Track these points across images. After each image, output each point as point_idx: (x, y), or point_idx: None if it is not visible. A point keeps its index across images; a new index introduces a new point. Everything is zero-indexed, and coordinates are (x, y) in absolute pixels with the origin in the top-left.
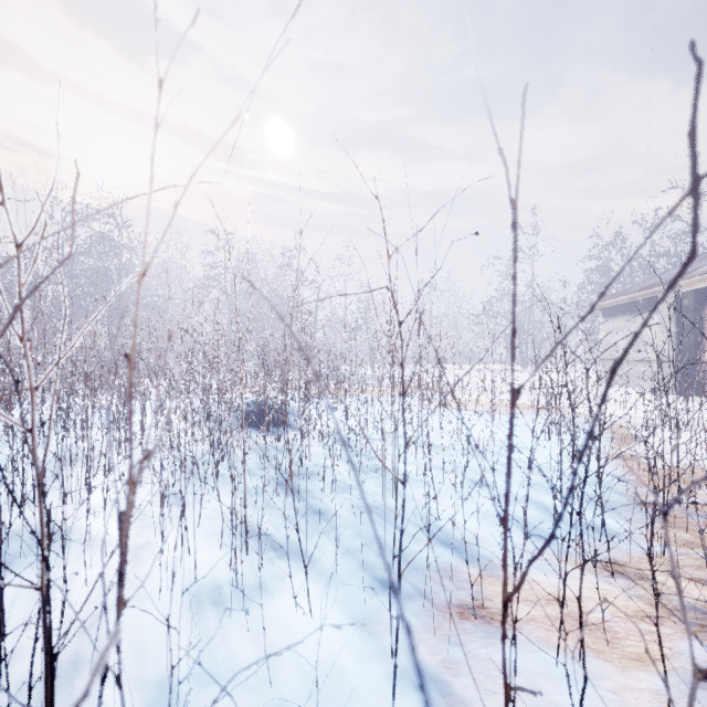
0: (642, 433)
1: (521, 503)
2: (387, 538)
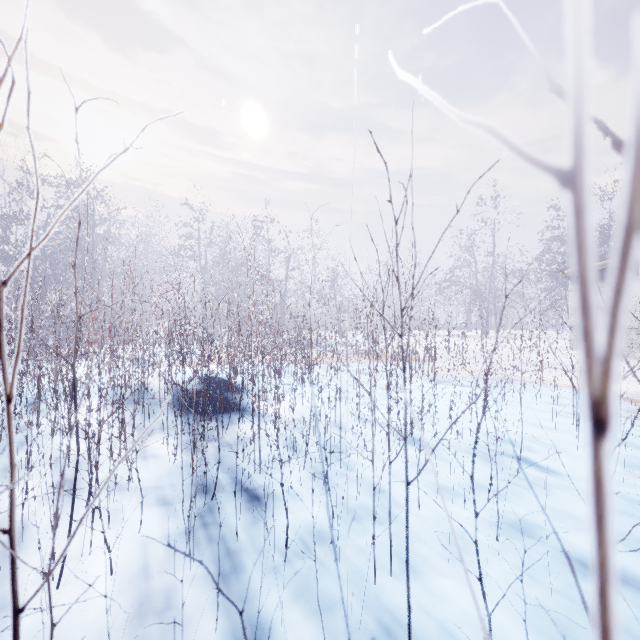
0: None
1: (622, 591)
2: None
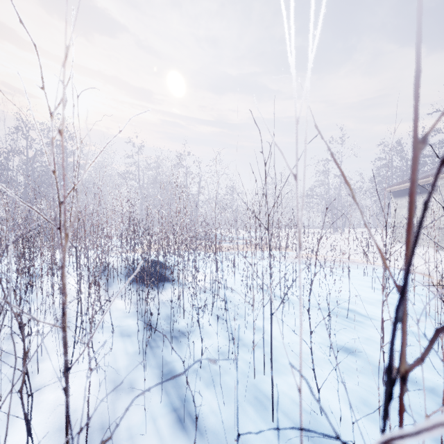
0: None
1: None
2: None
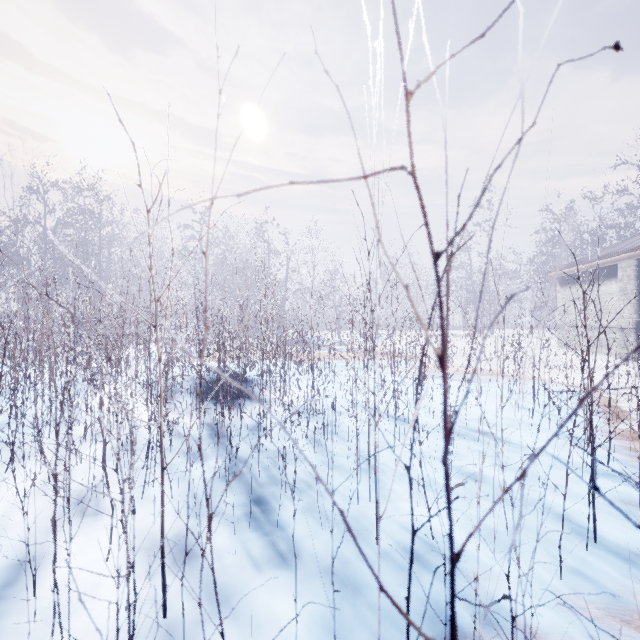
0: (625, 405)
1: (531, 508)
2: (367, 575)
